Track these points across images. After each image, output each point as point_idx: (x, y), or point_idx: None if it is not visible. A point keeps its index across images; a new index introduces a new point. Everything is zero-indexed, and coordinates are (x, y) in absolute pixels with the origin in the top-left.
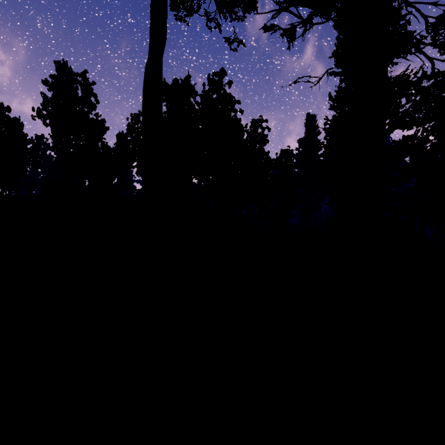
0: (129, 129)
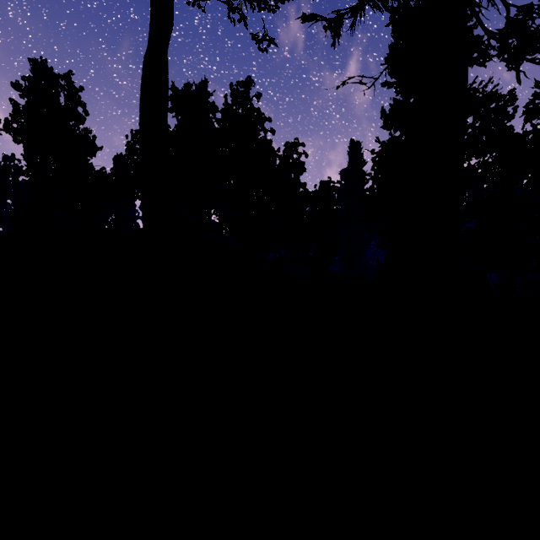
0: (129, 150)
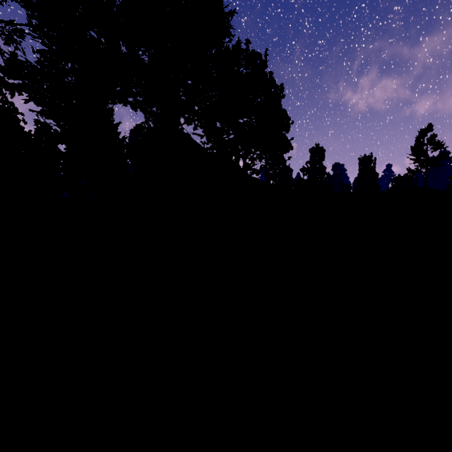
0: None
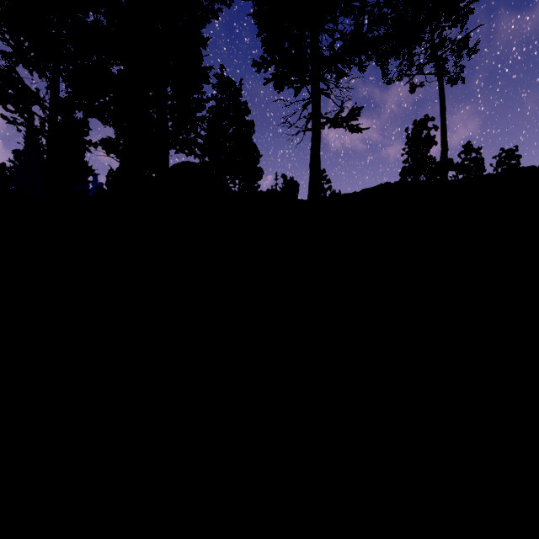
0: None
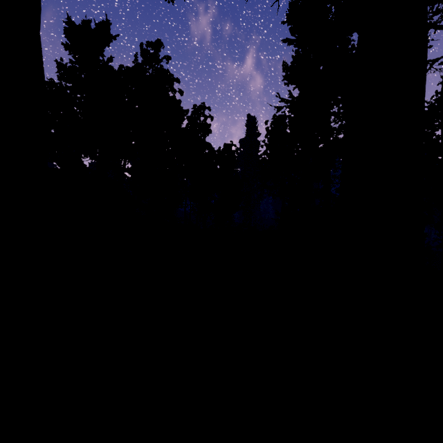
0: None
